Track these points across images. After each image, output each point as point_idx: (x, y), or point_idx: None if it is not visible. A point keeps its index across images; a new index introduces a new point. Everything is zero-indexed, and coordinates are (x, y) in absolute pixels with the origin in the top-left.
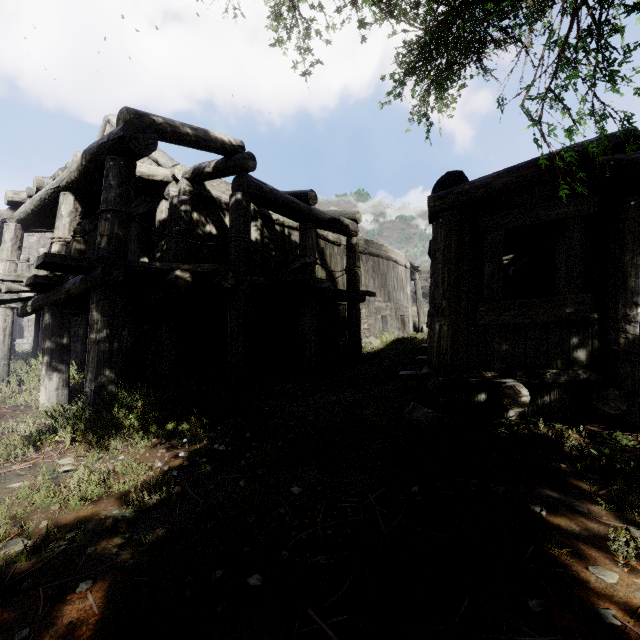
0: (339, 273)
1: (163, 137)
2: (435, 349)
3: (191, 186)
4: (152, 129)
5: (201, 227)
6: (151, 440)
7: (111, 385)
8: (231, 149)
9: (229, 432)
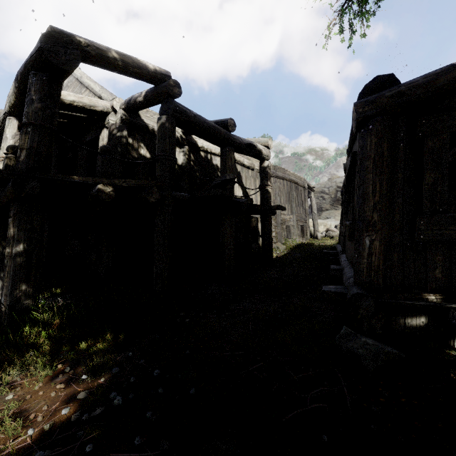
0: (253, 192)
1: (90, 59)
2: (365, 266)
3: (127, 115)
4: (74, 45)
5: (136, 151)
6: (58, 365)
7: (28, 299)
8: (158, 77)
9: (141, 357)
